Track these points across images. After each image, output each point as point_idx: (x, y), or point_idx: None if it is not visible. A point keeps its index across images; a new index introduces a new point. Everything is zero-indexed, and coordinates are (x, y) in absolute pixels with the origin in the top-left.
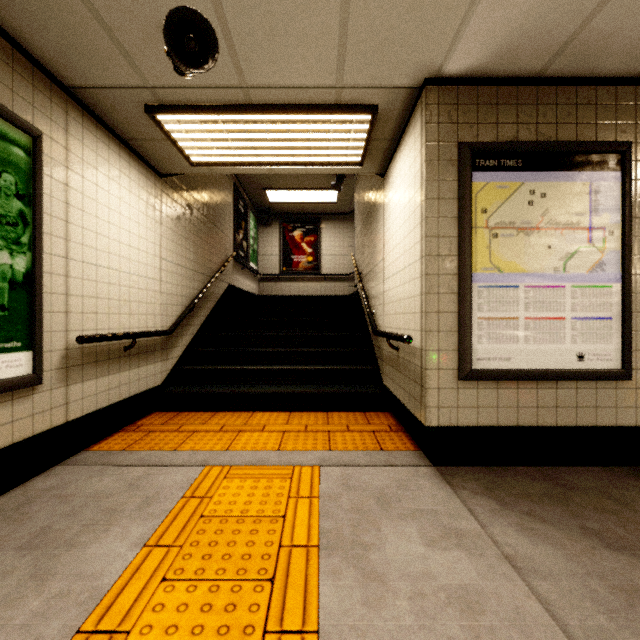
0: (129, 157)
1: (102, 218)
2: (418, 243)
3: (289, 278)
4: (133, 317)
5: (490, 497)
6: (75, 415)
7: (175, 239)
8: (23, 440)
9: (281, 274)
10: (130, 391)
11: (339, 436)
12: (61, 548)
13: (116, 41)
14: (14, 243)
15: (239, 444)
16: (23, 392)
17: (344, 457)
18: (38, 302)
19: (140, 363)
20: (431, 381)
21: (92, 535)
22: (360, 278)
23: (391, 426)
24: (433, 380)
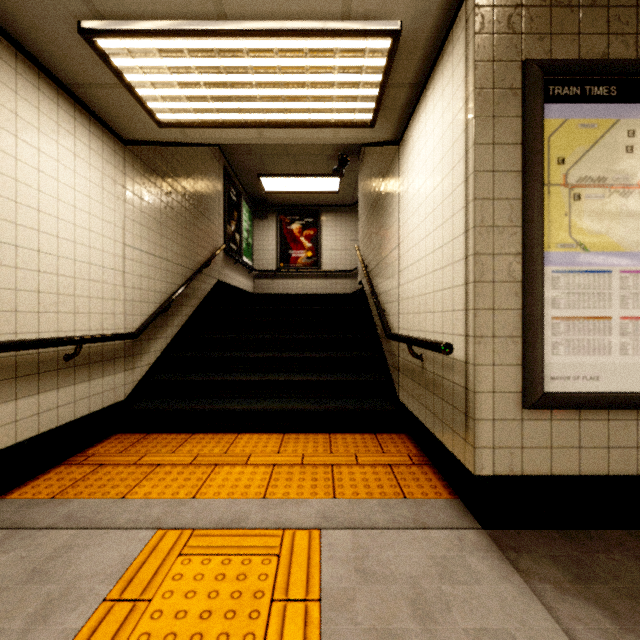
0: (74, 110)
1: (27, 183)
2: (460, 211)
3: (287, 275)
4: (80, 316)
5: (589, 599)
6: None
7: (145, 222)
8: None
9: (278, 270)
10: (75, 412)
11: (346, 473)
12: None
13: None
14: None
15: (212, 487)
16: None
17: (354, 511)
18: None
19: (92, 375)
20: (483, 409)
21: None
22: (367, 272)
23: (412, 456)
24: (486, 408)
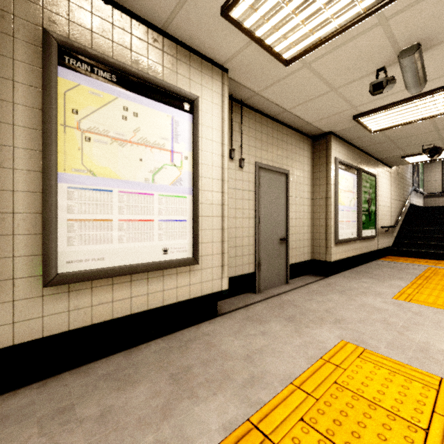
0: (385, 168)
1: (381, 191)
2: None
3: None
4: (386, 221)
5: None
6: (378, 248)
7: (394, 190)
8: (373, 250)
9: (443, 192)
10: (385, 245)
11: None
12: (399, 269)
13: (402, 151)
14: (373, 204)
15: (438, 265)
16: (373, 239)
17: None
18: (376, 217)
19: (387, 237)
20: None
21: (405, 269)
22: None
23: None
24: None
